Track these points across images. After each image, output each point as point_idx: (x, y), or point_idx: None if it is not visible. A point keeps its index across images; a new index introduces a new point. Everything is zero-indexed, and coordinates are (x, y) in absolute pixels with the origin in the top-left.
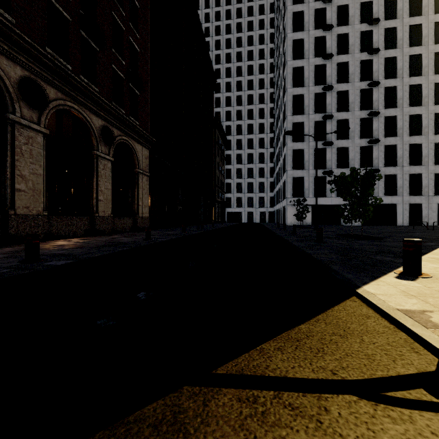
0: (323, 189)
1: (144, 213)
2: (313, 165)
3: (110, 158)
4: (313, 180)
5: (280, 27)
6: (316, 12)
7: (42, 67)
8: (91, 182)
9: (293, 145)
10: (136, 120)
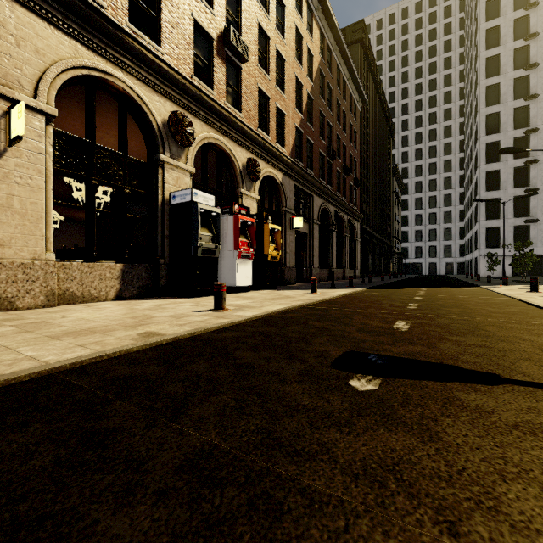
0: (526, 239)
1: (358, 267)
2: (513, 214)
3: (349, 236)
4: (512, 229)
5: (471, 61)
6: (516, 51)
7: (337, 203)
8: (343, 250)
9: (487, 195)
10: (355, 206)
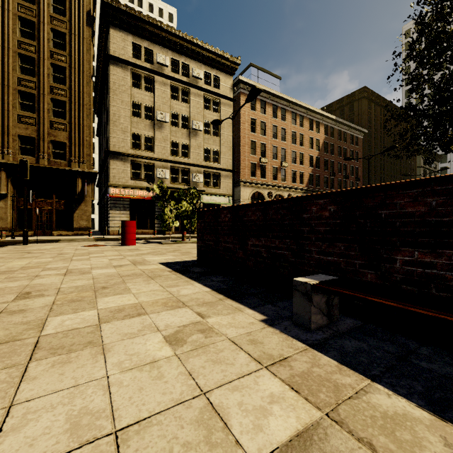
0: None
1: None
2: None
3: None
4: None
5: None
6: None
7: None
8: None
9: None
10: None
